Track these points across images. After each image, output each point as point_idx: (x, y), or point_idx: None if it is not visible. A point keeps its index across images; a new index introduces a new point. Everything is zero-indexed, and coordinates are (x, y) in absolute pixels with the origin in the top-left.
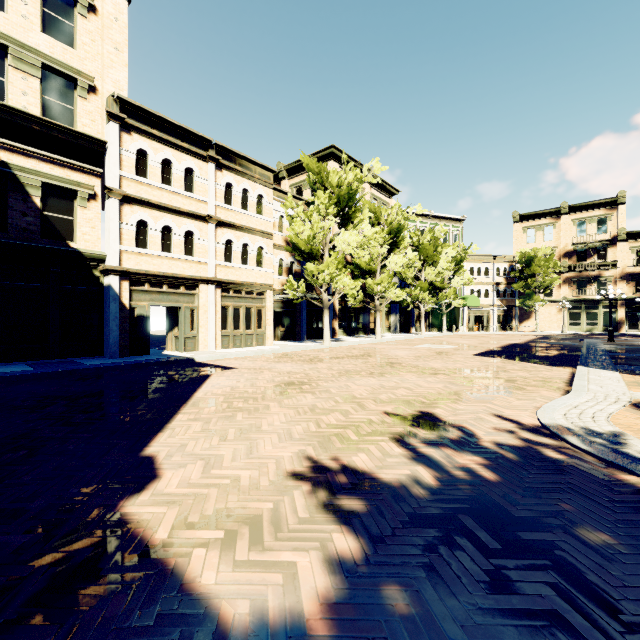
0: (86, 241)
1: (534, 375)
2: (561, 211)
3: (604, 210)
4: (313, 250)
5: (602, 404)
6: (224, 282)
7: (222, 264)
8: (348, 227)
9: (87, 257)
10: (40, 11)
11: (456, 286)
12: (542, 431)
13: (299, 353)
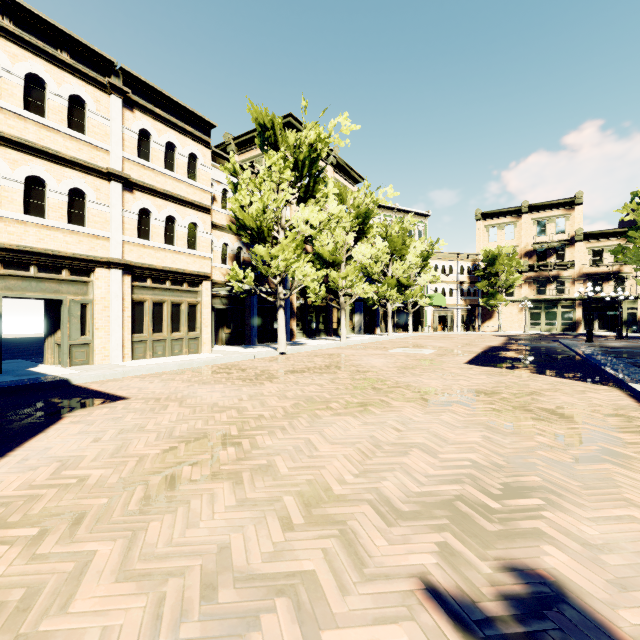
0: None
1: (587, 401)
2: (522, 210)
3: (562, 210)
4: (263, 228)
5: None
6: (137, 267)
7: (133, 241)
8: (309, 203)
9: None
10: None
11: (422, 284)
12: None
13: (243, 364)
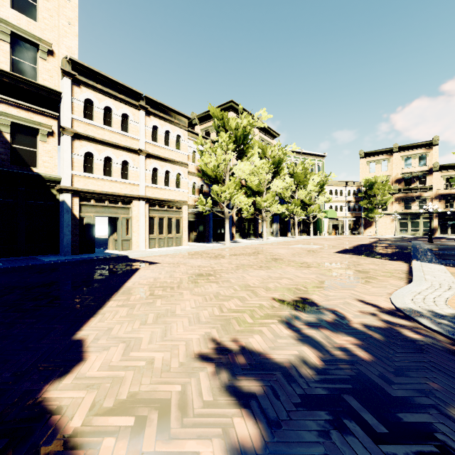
0: (46, 167)
1: (381, 268)
2: (393, 150)
3: (423, 149)
4: (217, 176)
5: (439, 291)
6: (151, 199)
7: (150, 185)
8: (243, 159)
9: (46, 179)
10: None
11: (320, 203)
12: (397, 313)
13: (207, 251)
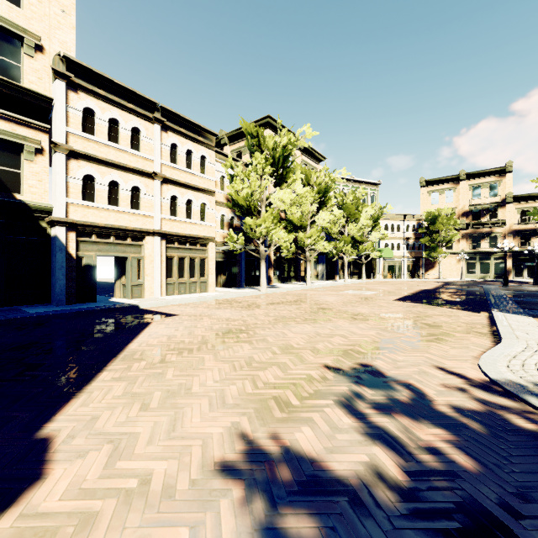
0: (33, 193)
1: (456, 320)
2: (460, 178)
3: (495, 177)
4: (251, 206)
5: None
6: (169, 234)
7: (167, 218)
8: (282, 186)
9: (33, 209)
10: None
11: (373, 240)
12: (494, 388)
13: (238, 299)
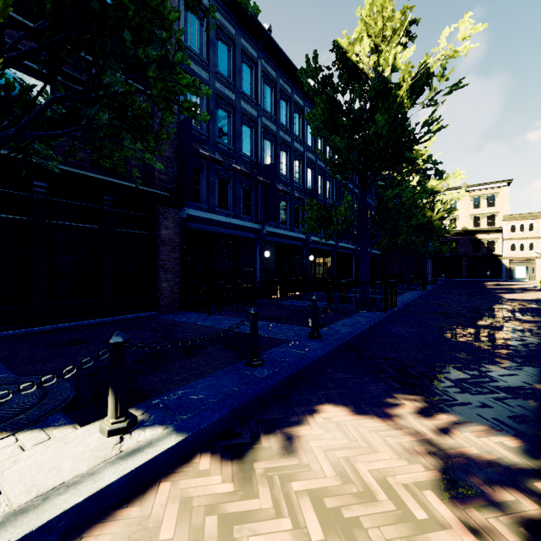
0: (497, 251)
1: None
2: None
3: None
4: None
5: None
6: None
7: None
8: None
9: (497, 255)
10: (487, 203)
11: None
12: None
13: None
